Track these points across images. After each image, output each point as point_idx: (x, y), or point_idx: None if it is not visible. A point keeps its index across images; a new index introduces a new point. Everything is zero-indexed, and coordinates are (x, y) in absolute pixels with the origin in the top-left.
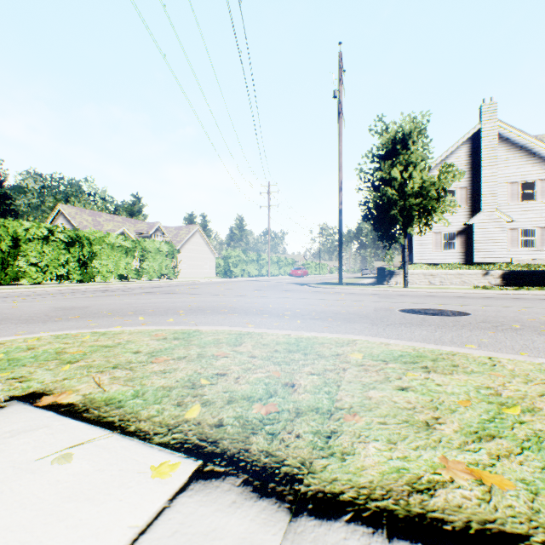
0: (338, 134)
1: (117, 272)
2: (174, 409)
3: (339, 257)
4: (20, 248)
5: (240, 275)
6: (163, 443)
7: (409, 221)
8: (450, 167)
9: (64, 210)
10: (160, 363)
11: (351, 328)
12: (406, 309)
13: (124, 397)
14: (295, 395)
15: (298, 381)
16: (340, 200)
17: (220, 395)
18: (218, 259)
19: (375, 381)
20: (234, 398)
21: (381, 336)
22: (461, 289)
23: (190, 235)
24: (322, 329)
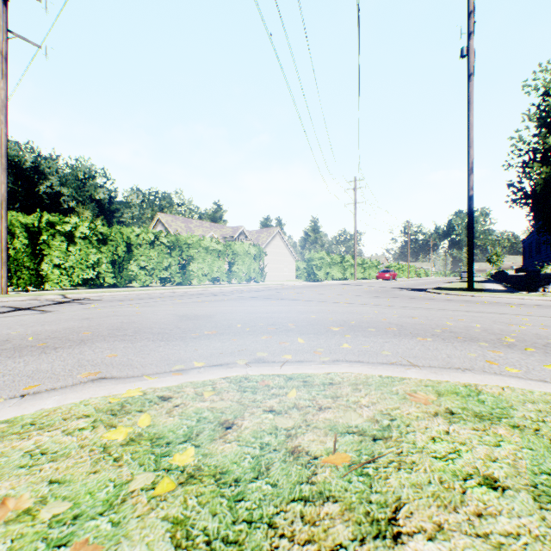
0: (467, 102)
1: (211, 275)
2: None
3: (469, 256)
4: (132, 252)
5: (324, 278)
6: None
7: None
8: None
9: (162, 219)
10: None
11: None
12: None
13: None
14: None
15: None
16: (470, 184)
17: None
18: (296, 262)
19: None
20: None
21: None
22: None
23: (270, 238)
24: None
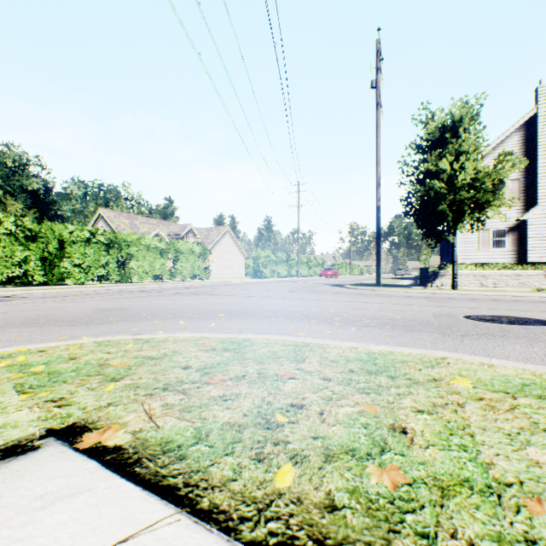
0: (376, 127)
1: (153, 272)
2: (254, 466)
3: (377, 257)
4: (65, 250)
5: (270, 276)
6: (257, 543)
7: (459, 217)
8: (508, 155)
9: (104, 214)
10: (216, 384)
11: (418, 338)
12: (472, 316)
13: (184, 439)
14: (416, 450)
15: (407, 424)
16: (378, 196)
17: (309, 444)
18: (247, 259)
19: (520, 428)
20: (331, 450)
21: (463, 351)
22: (523, 291)
23: (220, 236)
24: (384, 339)
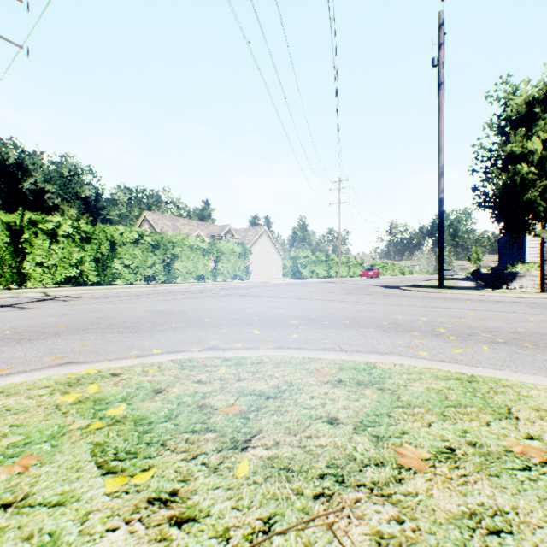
0: (438, 110)
1: (196, 273)
2: None
3: (439, 255)
4: (116, 251)
5: (309, 276)
6: None
7: None
8: None
9: (148, 217)
10: (424, 472)
11: None
12: None
13: None
14: None
15: None
16: (440, 187)
17: None
18: (283, 260)
19: None
20: None
21: None
22: None
23: (257, 236)
24: None
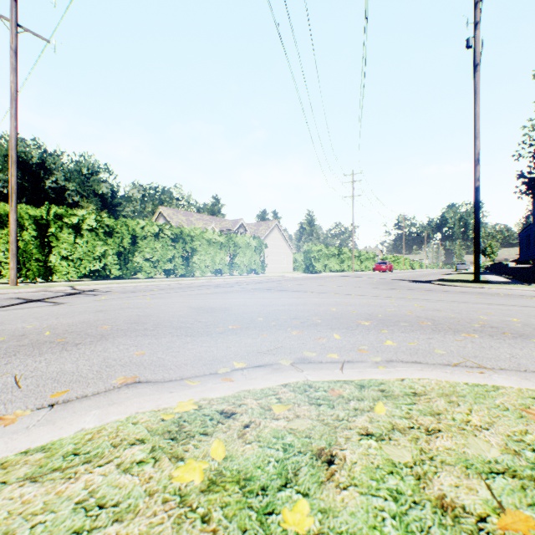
0: (474, 93)
1: (213, 266)
2: None
3: (475, 248)
4: (137, 245)
5: (322, 270)
6: None
7: None
8: None
9: (164, 212)
10: None
11: None
12: None
13: None
14: None
15: None
16: (476, 175)
17: None
18: (294, 254)
19: None
20: None
21: None
22: None
23: (269, 231)
24: None
